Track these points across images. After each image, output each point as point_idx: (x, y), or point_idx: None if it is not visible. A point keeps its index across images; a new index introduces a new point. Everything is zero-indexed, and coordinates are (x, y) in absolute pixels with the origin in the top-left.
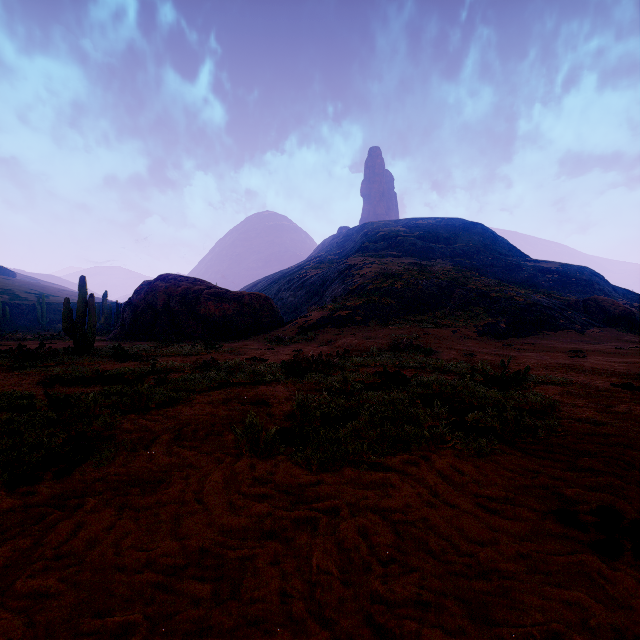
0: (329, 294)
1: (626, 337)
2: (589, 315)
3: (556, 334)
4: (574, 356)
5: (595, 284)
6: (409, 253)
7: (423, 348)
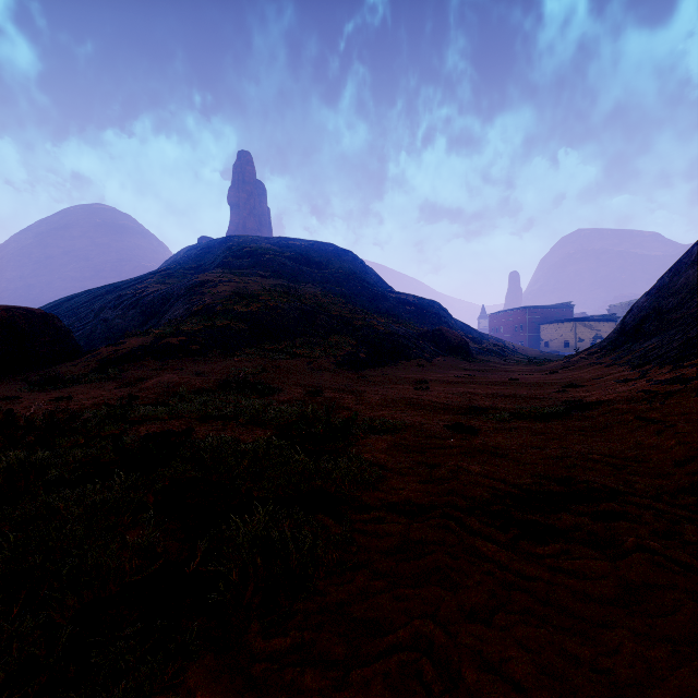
0: (168, 315)
1: (462, 365)
2: (436, 345)
3: (409, 363)
4: (419, 388)
5: (442, 317)
6: (278, 274)
7: (261, 386)
